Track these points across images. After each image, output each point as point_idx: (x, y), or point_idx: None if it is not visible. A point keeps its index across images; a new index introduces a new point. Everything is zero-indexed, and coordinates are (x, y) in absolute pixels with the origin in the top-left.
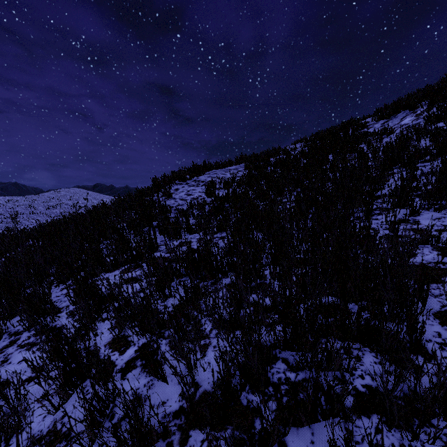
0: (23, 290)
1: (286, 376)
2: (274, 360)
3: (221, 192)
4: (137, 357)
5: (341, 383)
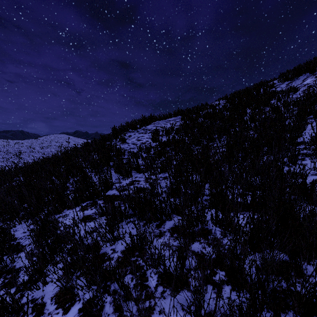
0: None
1: None
2: None
3: (163, 138)
4: None
5: None
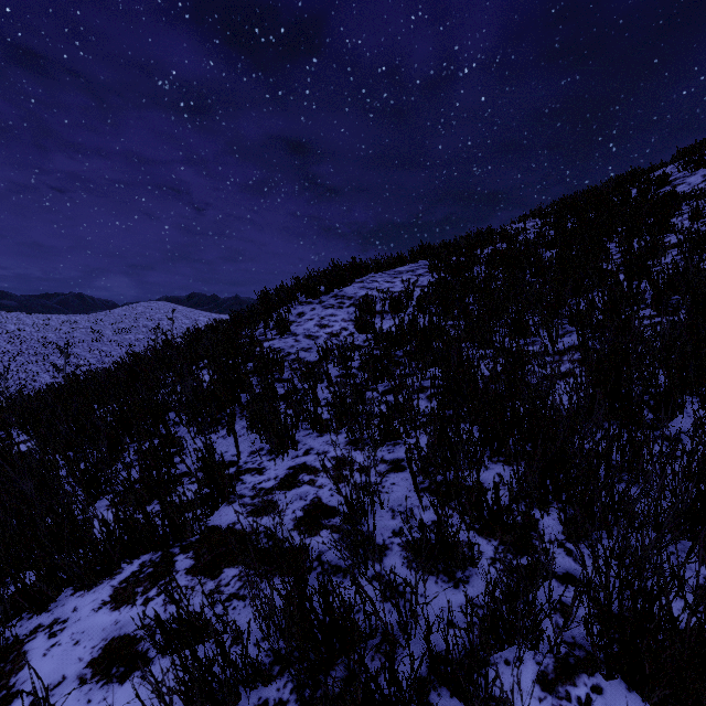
0: None
1: None
2: None
3: (385, 320)
4: None
5: None
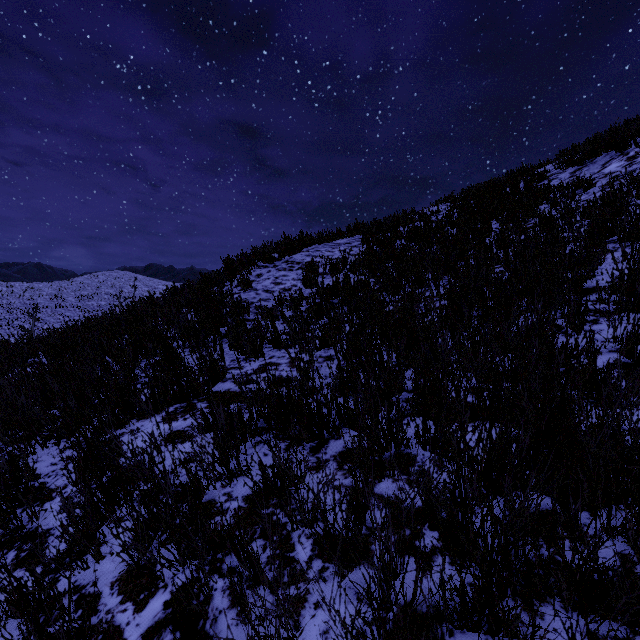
0: None
1: None
2: None
3: (326, 279)
4: (166, 620)
5: None
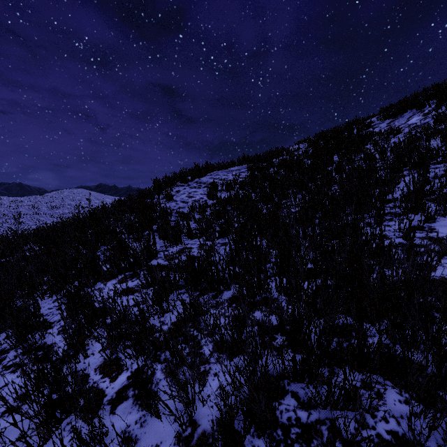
0: (12, 303)
1: (297, 416)
2: (282, 395)
3: (223, 194)
4: (129, 385)
5: (361, 427)
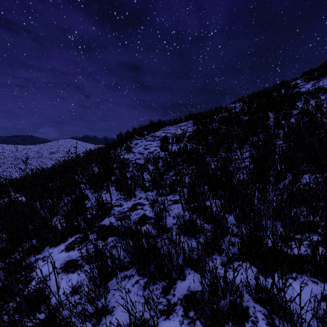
0: None
1: None
2: None
3: (173, 146)
4: None
5: None
